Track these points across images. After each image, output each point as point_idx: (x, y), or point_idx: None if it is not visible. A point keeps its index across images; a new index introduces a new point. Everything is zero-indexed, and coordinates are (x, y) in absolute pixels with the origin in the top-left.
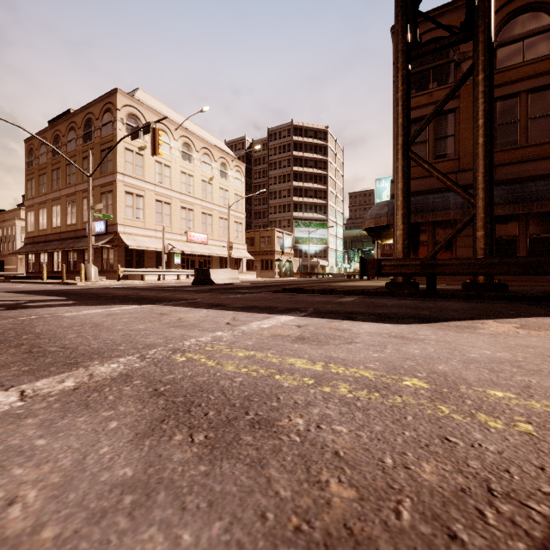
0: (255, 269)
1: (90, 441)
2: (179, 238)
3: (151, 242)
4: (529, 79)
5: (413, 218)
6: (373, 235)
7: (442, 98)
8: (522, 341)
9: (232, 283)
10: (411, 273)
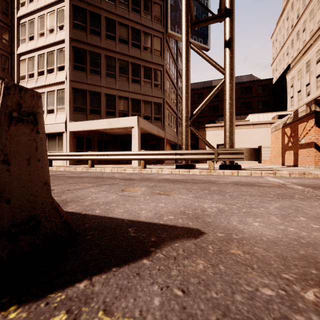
0: None
1: None
2: None
3: None
4: None
5: None
6: None
7: None
8: None
9: None
10: None
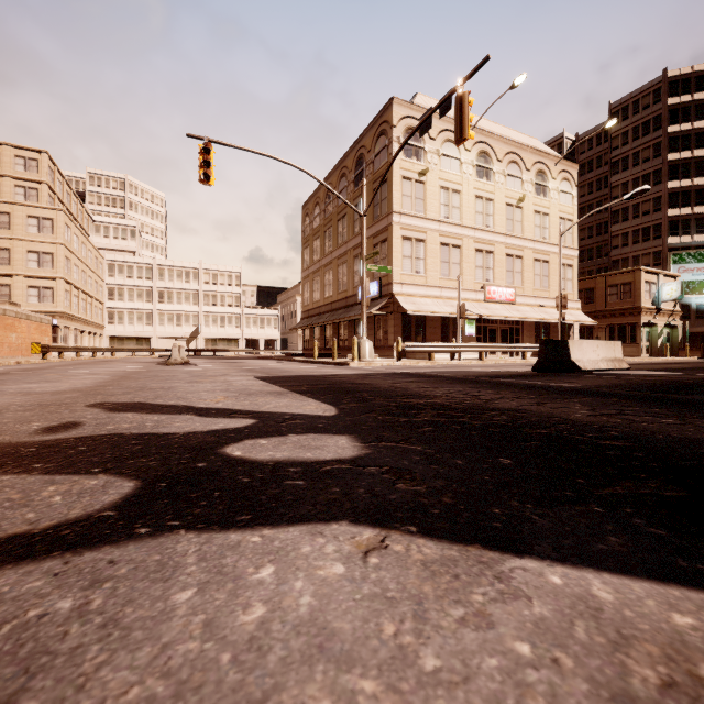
0: None
1: None
2: (472, 297)
3: (435, 305)
4: None
5: None
6: None
7: None
8: None
9: (612, 368)
10: None
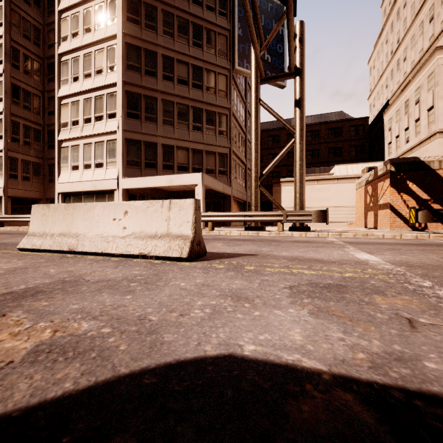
0: None
1: (322, 258)
2: None
3: None
4: None
5: None
6: None
7: None
8: (107, 299)
9: None
10: None
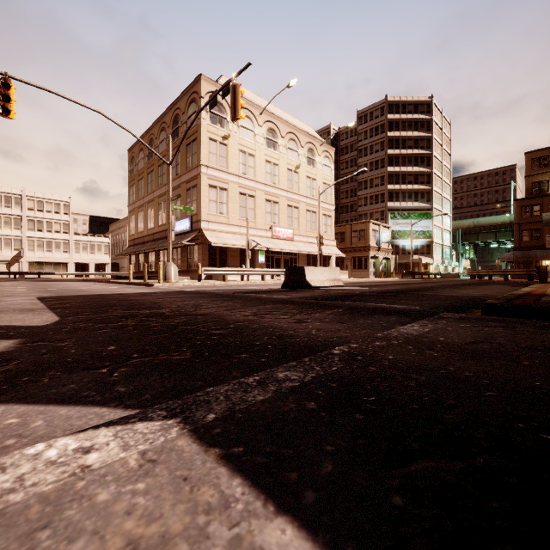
0: (346, 268)
1: None
2: (263, 234)
3: (235, 239)
4: None
5: None
6: None
7: None
8: None
9: (333, 285)
10: None
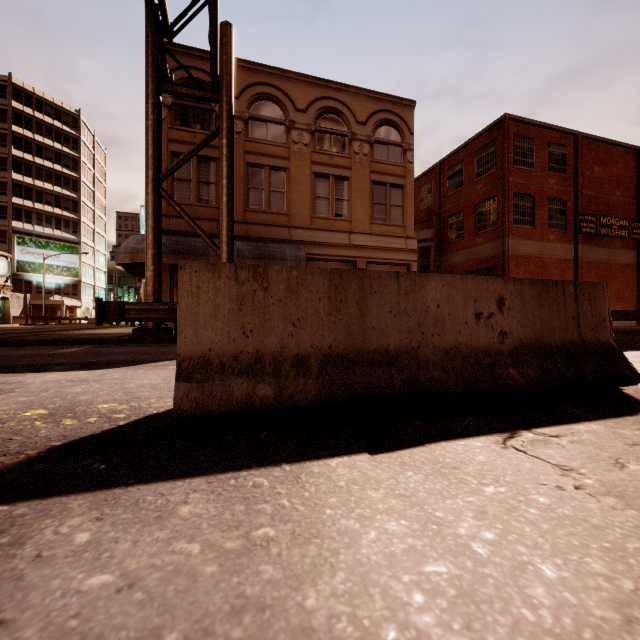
0: None
1: None
2: None
3: None
4: (271, 157)
5: (175, 259)
6: (135, 272)
7: (193, 146)
8: None
9: None
10: (158, 318)
